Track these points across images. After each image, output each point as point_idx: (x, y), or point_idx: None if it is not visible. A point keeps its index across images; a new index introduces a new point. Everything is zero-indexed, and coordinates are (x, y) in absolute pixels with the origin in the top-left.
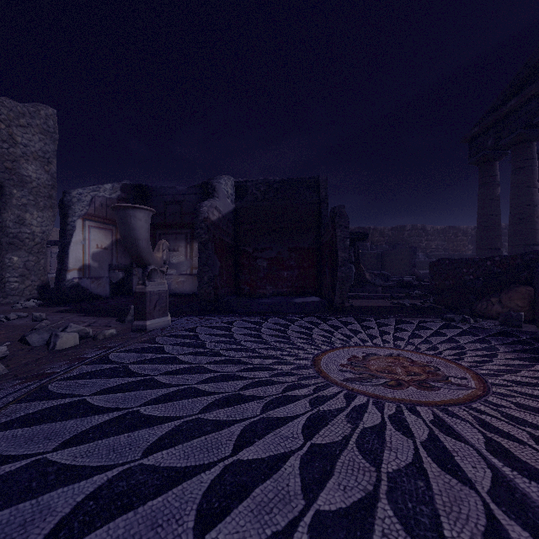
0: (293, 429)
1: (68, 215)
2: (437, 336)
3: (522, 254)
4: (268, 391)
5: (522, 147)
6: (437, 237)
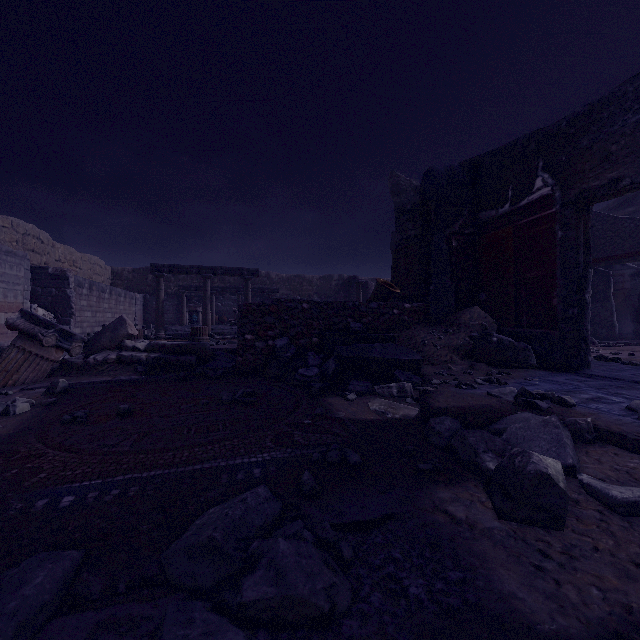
0: None
1: (611, 287)
2: None
3: None
4: None
5: None
6: None
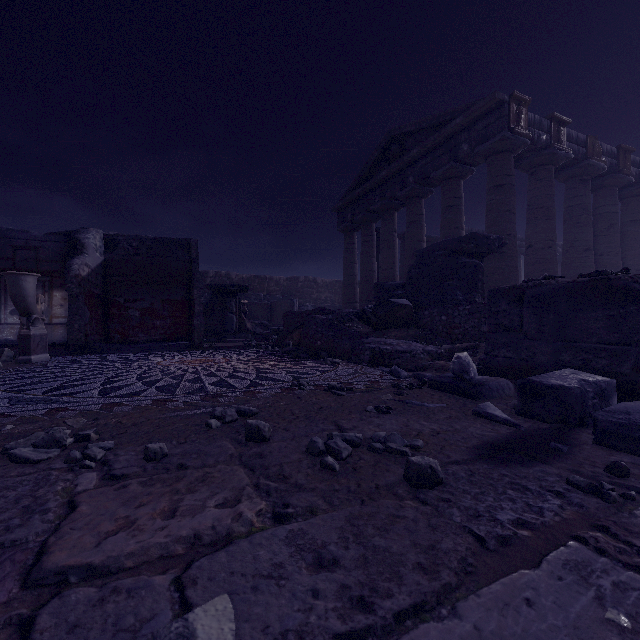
0: (138, 371)
1: None
2: (237, 353)
3: (314, 310)
4: (130, 368)
5: (367, 226)
6: (326, 289)
